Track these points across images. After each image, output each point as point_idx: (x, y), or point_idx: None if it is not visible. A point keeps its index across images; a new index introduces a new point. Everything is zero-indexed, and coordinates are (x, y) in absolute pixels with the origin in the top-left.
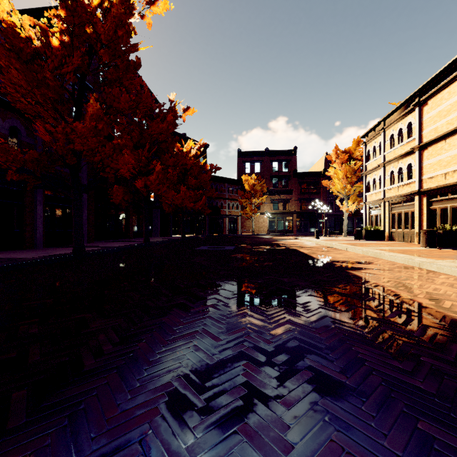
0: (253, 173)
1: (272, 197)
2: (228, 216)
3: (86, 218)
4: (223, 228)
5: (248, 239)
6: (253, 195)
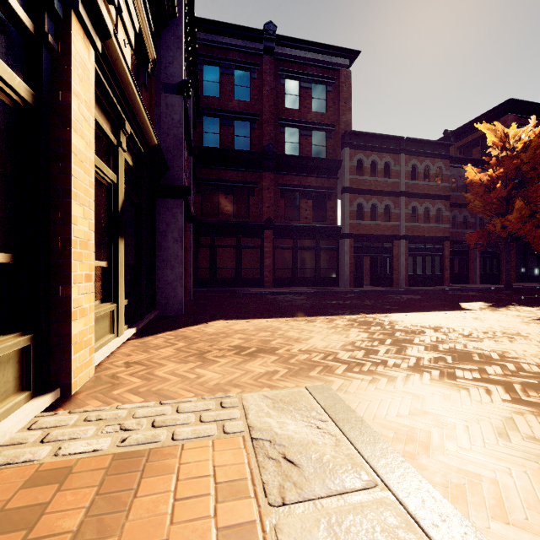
0: None
1: None
2: None
3: None
4: None
5: None
6: None
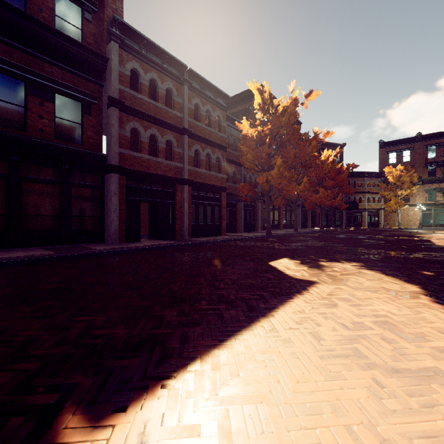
0: (399, 163)
1: (427, 187)
2: (366, 210)
3: (259, 215)
4: (362, 221)
5: (387, 232)
6: (398, 186)
